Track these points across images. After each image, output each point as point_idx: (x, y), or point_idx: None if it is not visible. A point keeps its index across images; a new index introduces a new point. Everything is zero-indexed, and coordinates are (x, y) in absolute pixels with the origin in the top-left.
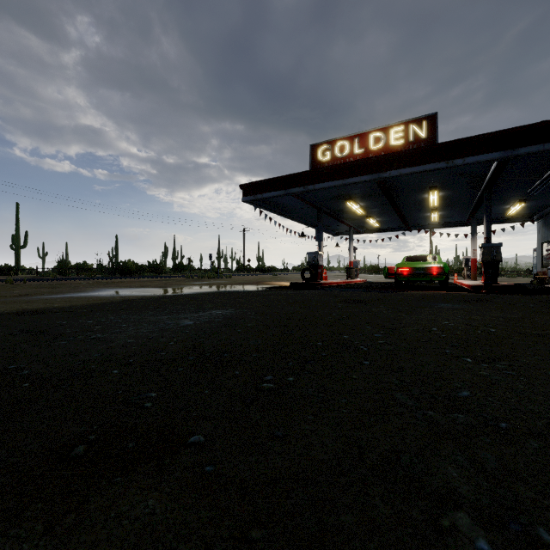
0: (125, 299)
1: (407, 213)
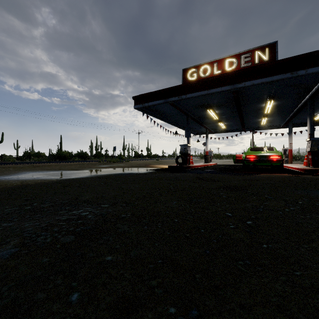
0: (19, 184)
1: (246, 119)
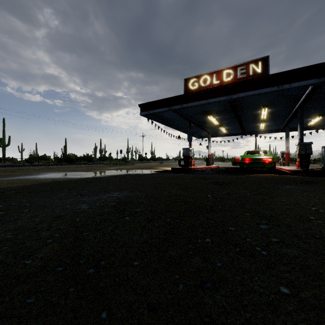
0: (52, 181)
1: (245, 124)
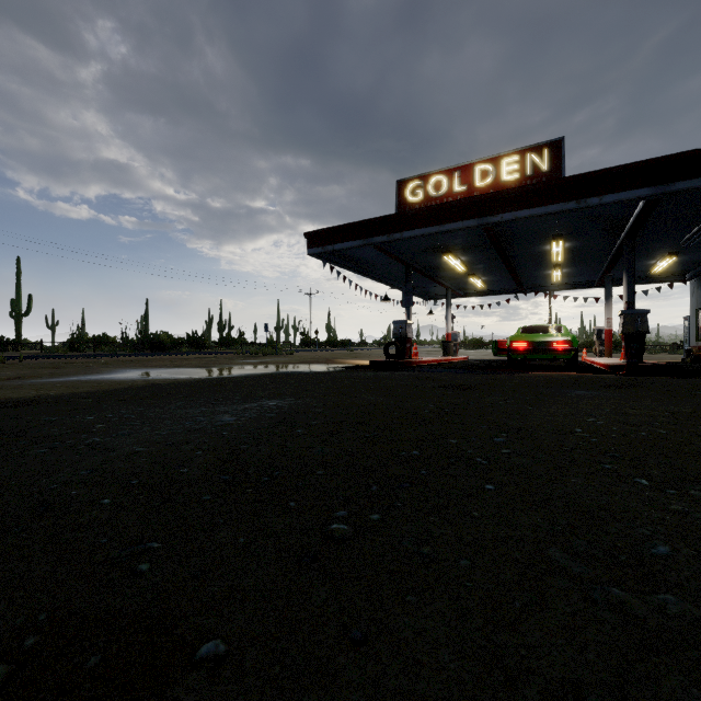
0: (148, 384)
1: (522, 270)
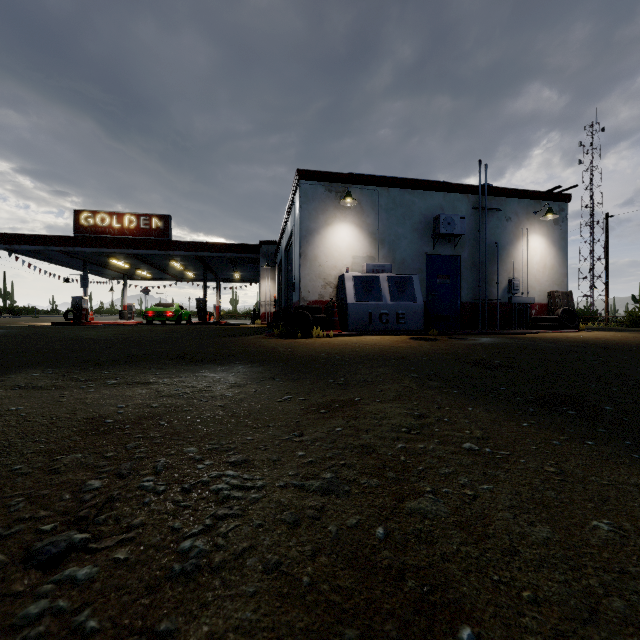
0: None
1: (170, 270)
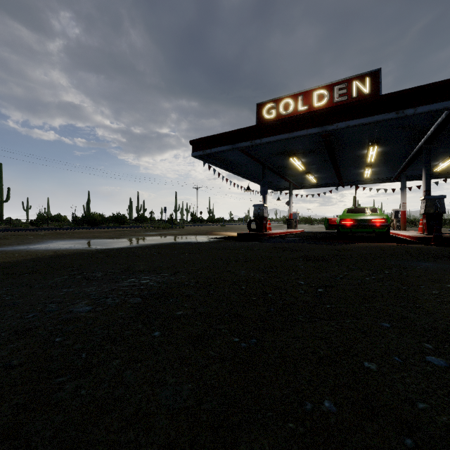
0: (54, 255)
1: (343, 169)
